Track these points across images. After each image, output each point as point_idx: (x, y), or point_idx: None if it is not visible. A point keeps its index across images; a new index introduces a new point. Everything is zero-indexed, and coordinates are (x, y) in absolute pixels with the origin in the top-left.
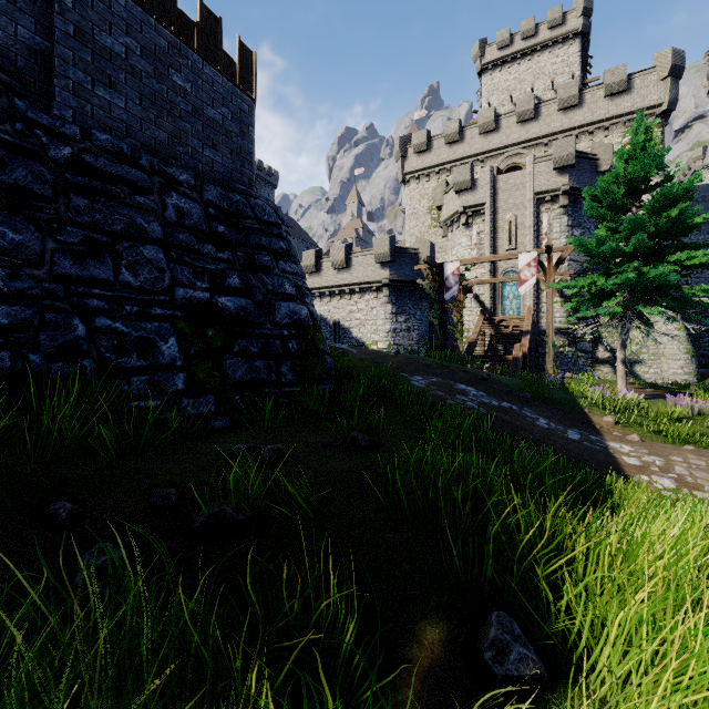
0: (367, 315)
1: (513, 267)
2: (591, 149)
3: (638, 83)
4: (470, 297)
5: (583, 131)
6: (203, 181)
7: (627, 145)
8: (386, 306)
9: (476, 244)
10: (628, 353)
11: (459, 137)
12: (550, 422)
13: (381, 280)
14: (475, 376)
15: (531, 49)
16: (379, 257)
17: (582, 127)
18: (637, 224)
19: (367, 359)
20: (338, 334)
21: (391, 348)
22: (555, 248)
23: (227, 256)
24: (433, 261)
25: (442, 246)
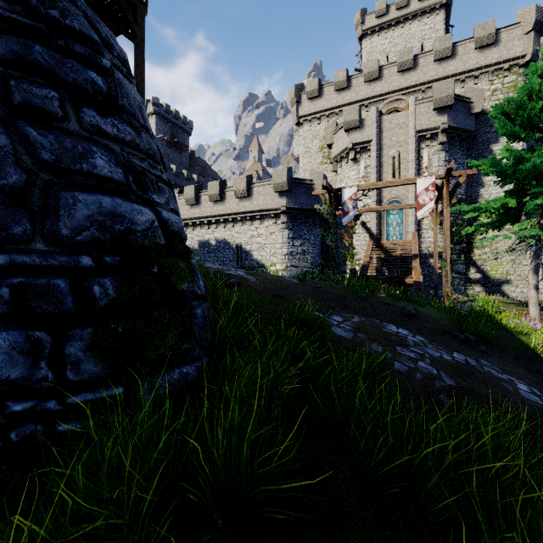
0: (266, 239)
1: (396, 197)
2: (463, 94)
3: (505, 37)
4: (357, 224)
5: (455, 79)
6: None
7: (494, 92)
8: (283, 231)
9: (363, 177)
10: (497, 275)
11: (346, 85)
12: (529, 387)
13: (279, 208)
14: (399, 309)
15: (403, 17)
16: (277, 186)
17: (454, 76)
18: None
19: (268, 291)
20: (240, 256)
21: (288, 269)
22: (453, 173)
23: None
24: (331, 187)
25: (332, 180)
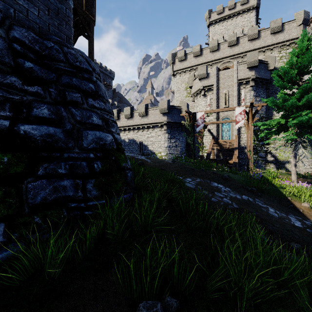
0: (156, 139)
1: (227, 116)
2: (264, 59)
3: (287, 27)
4: (206, 130)
5: (260, 50)
6: (14, 23)
7: (281, 57)
8: (165, 134)
9: (209, 104)
10: (282, 158)
11: (200, 53)
12: (275, 210)
13: (163, 122)
14: (220, 176)
15: (232, 14)
16: (162, 110)
17: (259, 49)
18: (306, 89)
19: (156, 166)
20: (141, 148)
21: (168, 155)
22: (254, 105)
23: (36, 89)
24: (190, 112)
25: (192, 106)
